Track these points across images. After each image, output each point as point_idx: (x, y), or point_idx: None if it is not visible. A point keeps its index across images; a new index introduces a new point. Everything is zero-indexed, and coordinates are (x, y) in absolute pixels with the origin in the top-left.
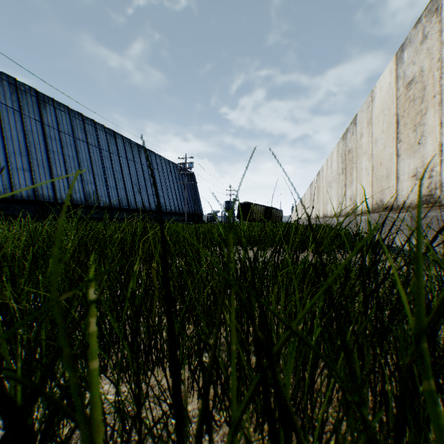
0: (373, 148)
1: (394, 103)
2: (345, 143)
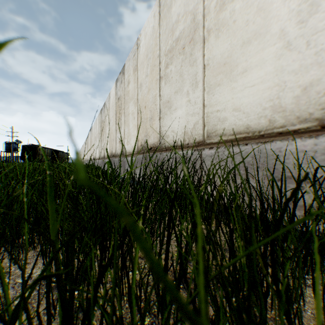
0: (110, 123)
1: (115, 105)
2: (101, 116)
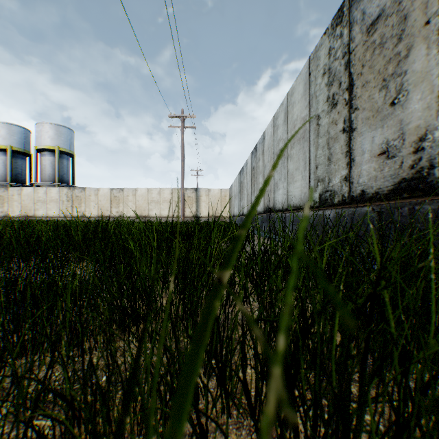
0: None
1: None
2: None
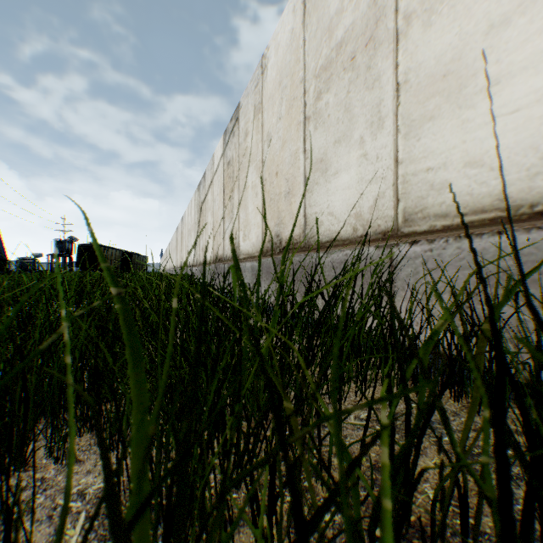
0: (214, 206)
1: (223, 174)
2: (199, 195)
